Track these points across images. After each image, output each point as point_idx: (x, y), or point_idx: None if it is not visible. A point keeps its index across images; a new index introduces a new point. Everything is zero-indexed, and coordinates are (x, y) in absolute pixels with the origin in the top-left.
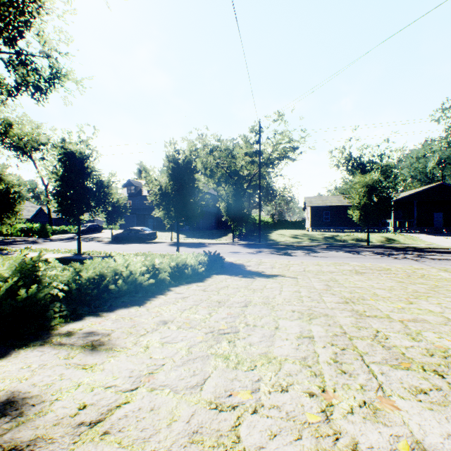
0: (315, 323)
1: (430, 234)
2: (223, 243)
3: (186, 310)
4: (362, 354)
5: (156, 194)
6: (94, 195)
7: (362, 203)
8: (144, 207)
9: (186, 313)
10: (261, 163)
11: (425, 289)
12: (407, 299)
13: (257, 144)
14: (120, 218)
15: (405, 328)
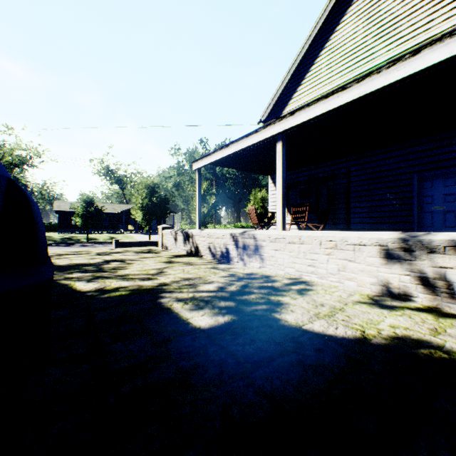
0: None
1: (144, 233)
2: None
3: None
4: None
5: None
6: None
7: (82, 213)
8: None
9: None
10: None
11: None
12: None
13: None
14: None
15: None
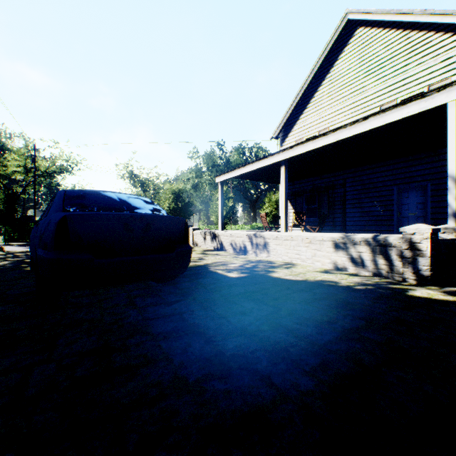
0: None
1: None
2: None
3: None
4: None
5: None
6: None
7: None
8: None
9: None
10: (39, 174)
11: None
12: None
13: (33, 162)
14: None
15: None
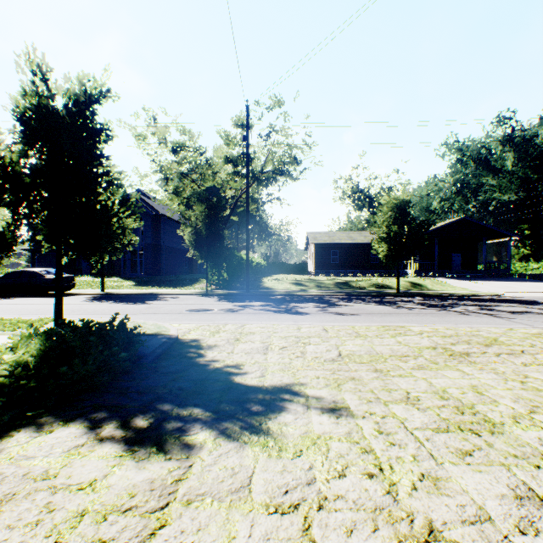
0: None
1: (453, 278)
2: (190, 293)
3: None
4: None
5: None
6: None
7: (393, 232)
8: None
9: None
10: (251, 176)
11: None
12: None
13: (244, 140)
14: (6, 253)
15: None
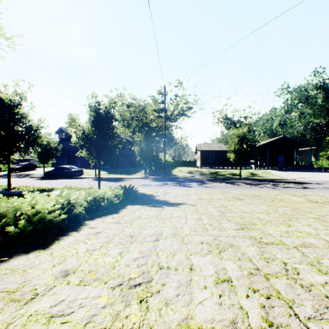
0: (226, 258)
1: (277, 170)
2: (137, 178)
3: (95, 250)
4: (290, 303)
5: (80, 138)
6: (24, 138)
7: (236, 148)
8: (74, 150)
9: (95, 255)
10: (166, 118)
11: (291, 212)
12: (285, 221)
13: (163, 103)
14: (51, 158)
15: (304, 256)
